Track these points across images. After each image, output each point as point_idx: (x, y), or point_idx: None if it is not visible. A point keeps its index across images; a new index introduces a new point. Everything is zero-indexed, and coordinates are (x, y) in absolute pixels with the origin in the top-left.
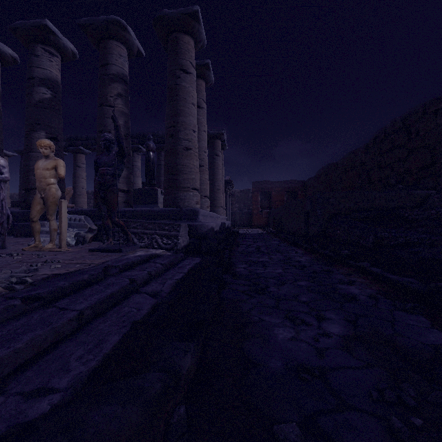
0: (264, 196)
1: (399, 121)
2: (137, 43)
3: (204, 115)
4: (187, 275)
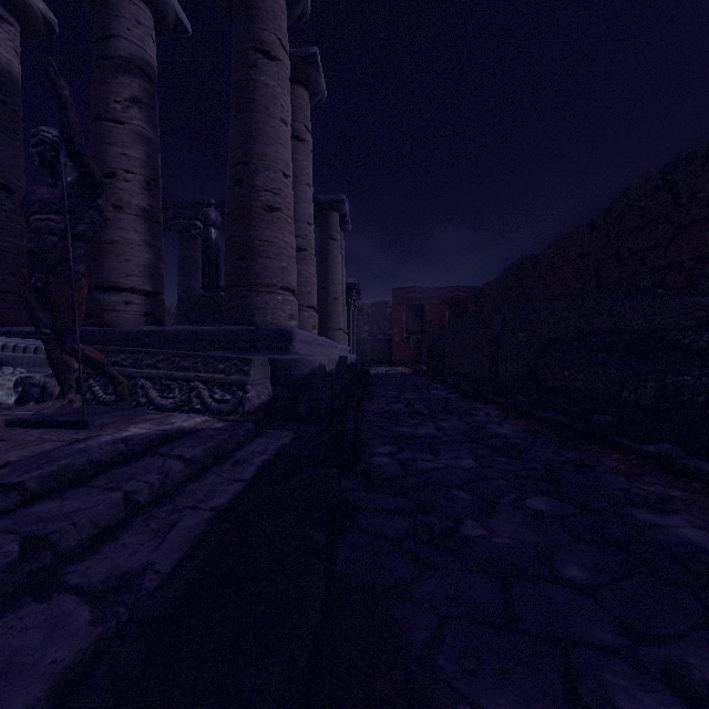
0: (412, 313)
1: (657, 175)
2: (174, 2)
3: (308, 155)
4: (251, 488)
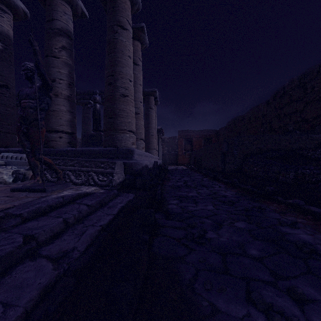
0: (187, 141)
1: (296, 80)
2: (81, 4)
3: (140, 71)
4: (116, 217)
